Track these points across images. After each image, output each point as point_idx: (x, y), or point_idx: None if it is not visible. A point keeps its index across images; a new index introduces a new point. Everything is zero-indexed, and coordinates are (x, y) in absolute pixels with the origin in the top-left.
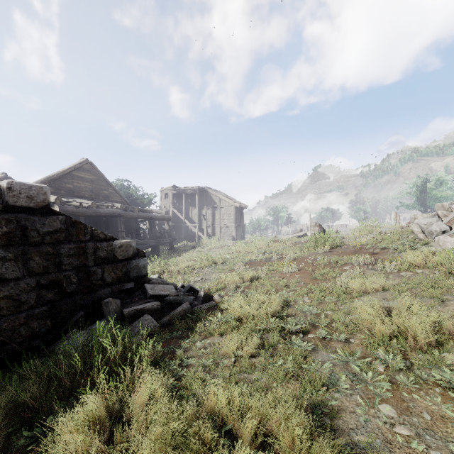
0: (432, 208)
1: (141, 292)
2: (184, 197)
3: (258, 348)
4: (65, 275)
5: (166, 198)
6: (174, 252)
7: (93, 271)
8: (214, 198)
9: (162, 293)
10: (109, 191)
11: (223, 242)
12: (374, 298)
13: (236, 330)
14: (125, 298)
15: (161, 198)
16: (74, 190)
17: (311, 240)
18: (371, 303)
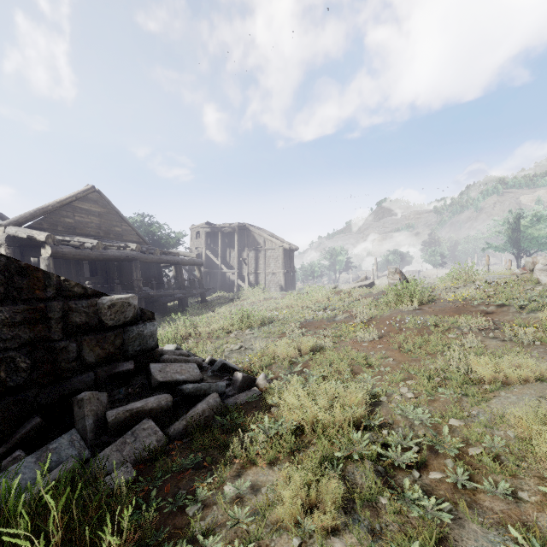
0: (527, 251)
1: (145, 376)
2: (220, 237)
3: (341, 505)
4: (5, 358)
5: (198, 238)
6: (206, 306)
7: (62, 347)
8: (258, 238)
9: (178, 377)
10: (123, 228)
11: (269, 294)
12: (540, 402)
13: (296, 457)
14: (119, 387)
15: (191, 237)
16: (76, 226)
17: (390, 293)
18: (540, 414)
